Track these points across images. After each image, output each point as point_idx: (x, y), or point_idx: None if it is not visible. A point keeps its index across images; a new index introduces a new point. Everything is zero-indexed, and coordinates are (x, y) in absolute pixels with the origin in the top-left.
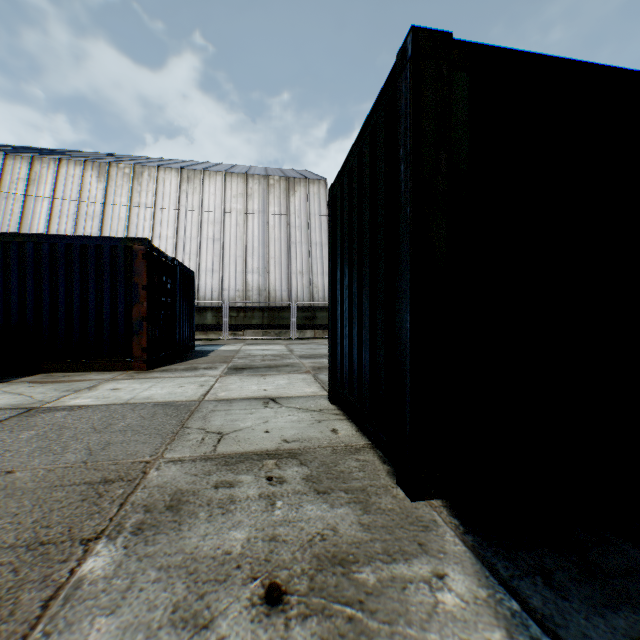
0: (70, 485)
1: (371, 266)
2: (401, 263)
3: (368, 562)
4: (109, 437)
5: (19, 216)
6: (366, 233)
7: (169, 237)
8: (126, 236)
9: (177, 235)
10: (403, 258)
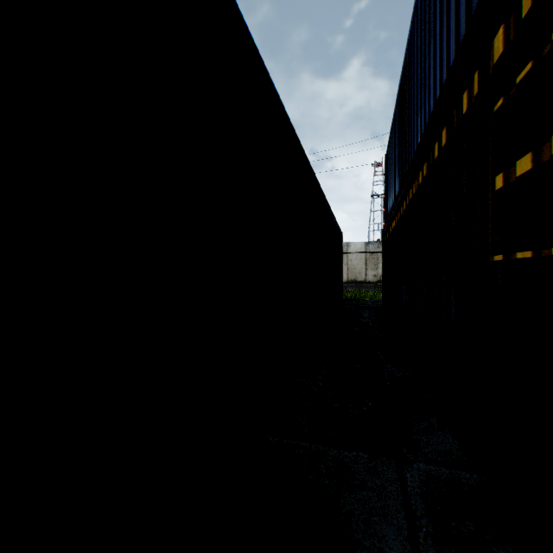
0: None
1: None
2: None
3: None
4: None
5: None
6: None
7: None
8: None
9: None
10: None
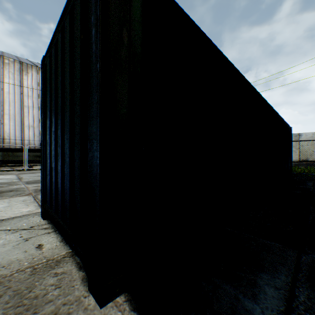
0: None
1: (71, 115)
2: (92, 110)
3: None
4: None
5: None
6: (67, 90)
7: None
8: None
9: None
10: (94, 106)
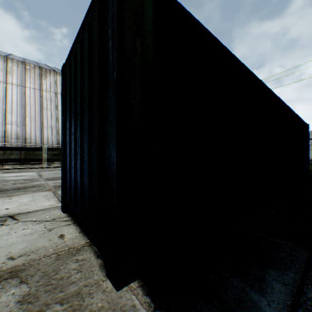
0: None
1: (89, 118)
2: (109, 114)
3: None
4: None
5: None
6: (85, 95)
7: None
8: None
9: None
10: (111, 110)
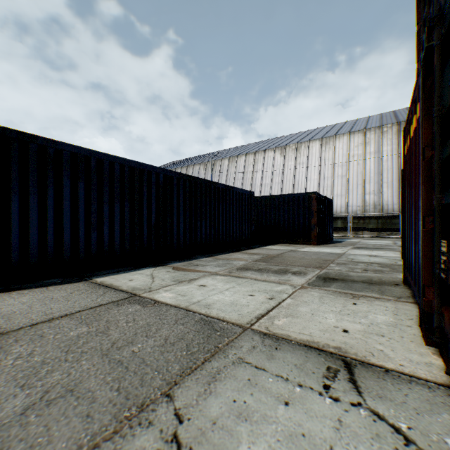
0: (318, 260)
1: None
2: None
3: (387, 272)
4: (319, 256)
5: (250, 179)
6: None
7: (315, 179)
8: (293, 182)
9: (319, 177)
10: None
